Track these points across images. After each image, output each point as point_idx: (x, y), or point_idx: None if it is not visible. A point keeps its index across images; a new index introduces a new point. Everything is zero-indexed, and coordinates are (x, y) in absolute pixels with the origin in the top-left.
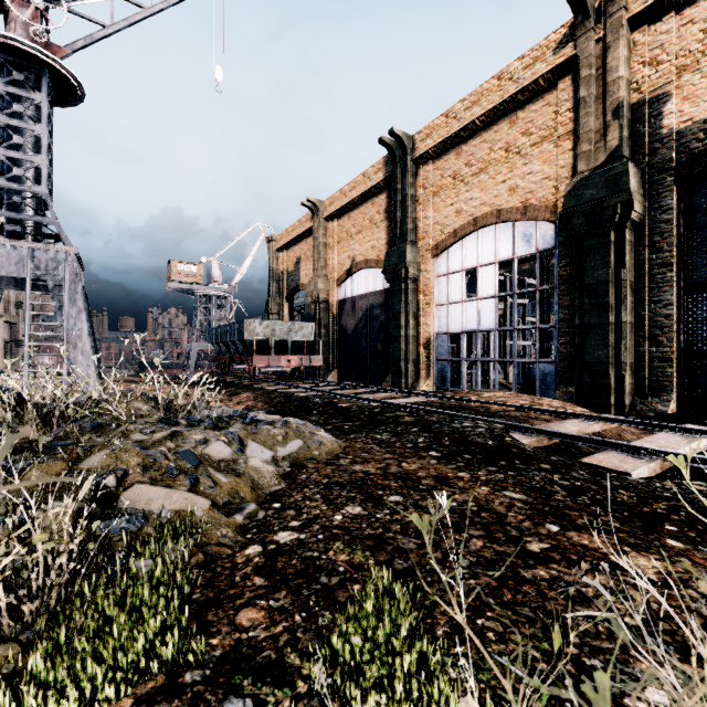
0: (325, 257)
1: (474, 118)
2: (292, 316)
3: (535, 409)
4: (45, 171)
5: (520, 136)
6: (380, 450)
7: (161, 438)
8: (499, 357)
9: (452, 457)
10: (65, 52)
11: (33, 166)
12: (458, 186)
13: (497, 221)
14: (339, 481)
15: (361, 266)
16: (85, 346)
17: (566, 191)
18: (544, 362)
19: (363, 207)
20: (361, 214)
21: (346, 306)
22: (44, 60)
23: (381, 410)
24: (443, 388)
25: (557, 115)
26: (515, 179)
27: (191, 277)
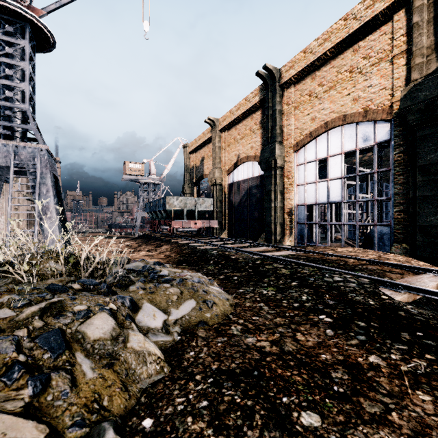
0: (220, 156)
1: (325, 51)
2: (199, 195)
3: (386, 263)
4: (27, 94)
5: (362, 60)
6: (269, 311)
7: (28, 314)
8: (337, 221)
9: (346, 325)
10: (42, 13)
11: (19, 90)
12: (313, 100)
13: (343, 123)
14: (231, 367)
15: (244, 161)
16: (52, 213)
17: (402, 95)
18: (381, 225)
19: (245, 121)
20: (244, 126)
21: (233, 187)
22: (26, 16)
23: (261, 262)
24: (302, 243)
25: (392, 40)
26: (357, 92)
27: (137, 172)
